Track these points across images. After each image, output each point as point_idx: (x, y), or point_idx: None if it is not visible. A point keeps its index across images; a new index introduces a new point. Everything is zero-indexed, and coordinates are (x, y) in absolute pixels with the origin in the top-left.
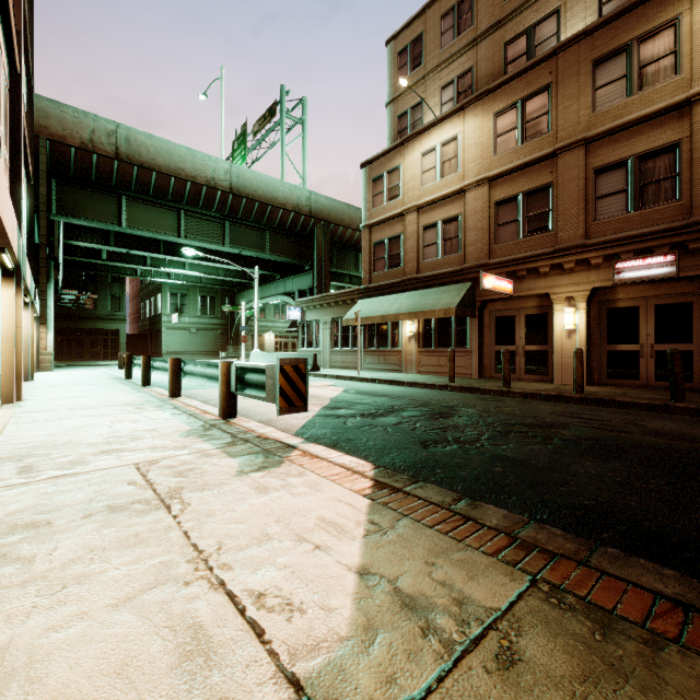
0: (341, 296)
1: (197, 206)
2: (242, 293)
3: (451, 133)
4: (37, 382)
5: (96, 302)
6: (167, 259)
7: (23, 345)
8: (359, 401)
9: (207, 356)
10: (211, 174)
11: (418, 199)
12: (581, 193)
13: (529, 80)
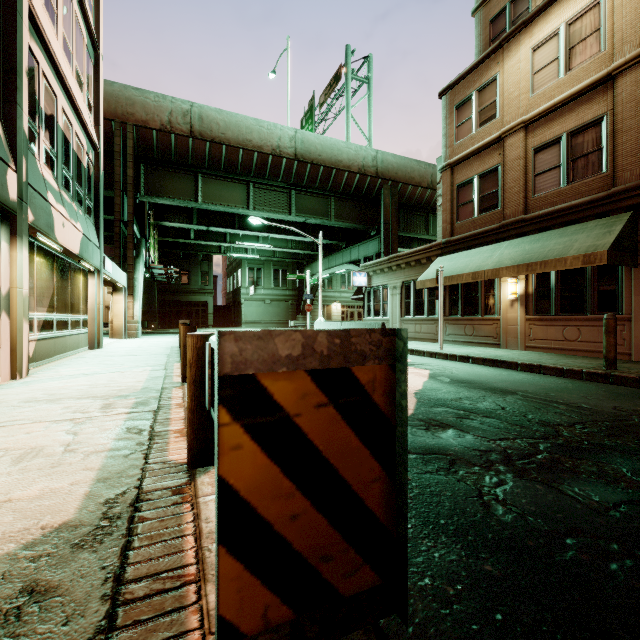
0: (414, 255)
1: (264, 176)
2: (310, 265)
3: (586, 0)
4: (99, 350)
5: (190, 278)
6: (244, 236)
7: (89, 312)
8: (470, 406)
9: (279, 324)
10: (276, 142)
11: (526, 112)
12: None
13: None
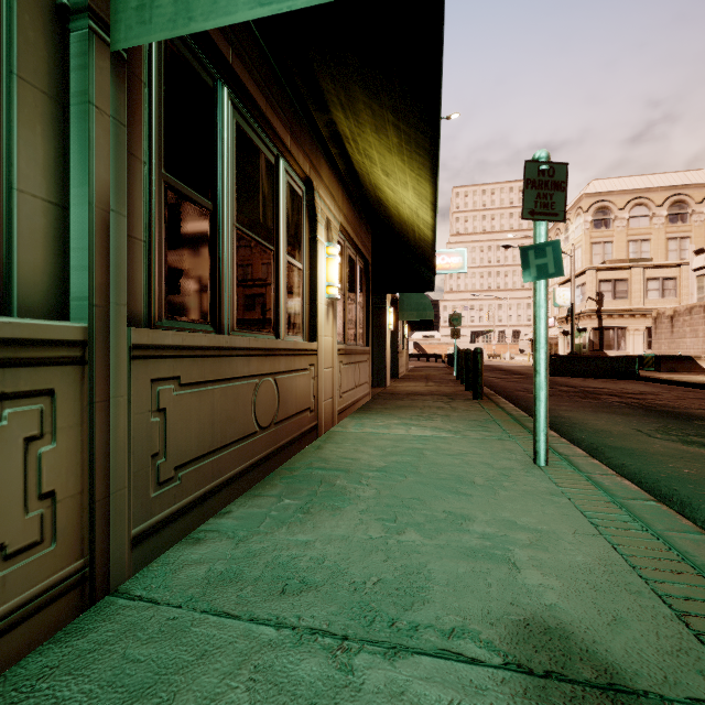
0: None
1: None
2: None
3: None
4: None
5: None
6: None
7: None
8: None
9: None
10: None
11: None
12: None
13: None
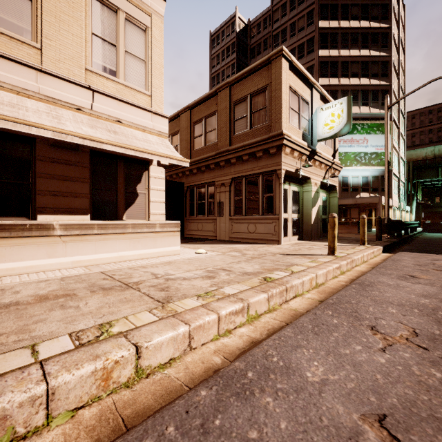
0: None
1: None
2: None
3: None
4: None
5: (441, 199)
6: None
7: (403, 219)
8: None
9: None
10: None
11: None
12: None
13: None
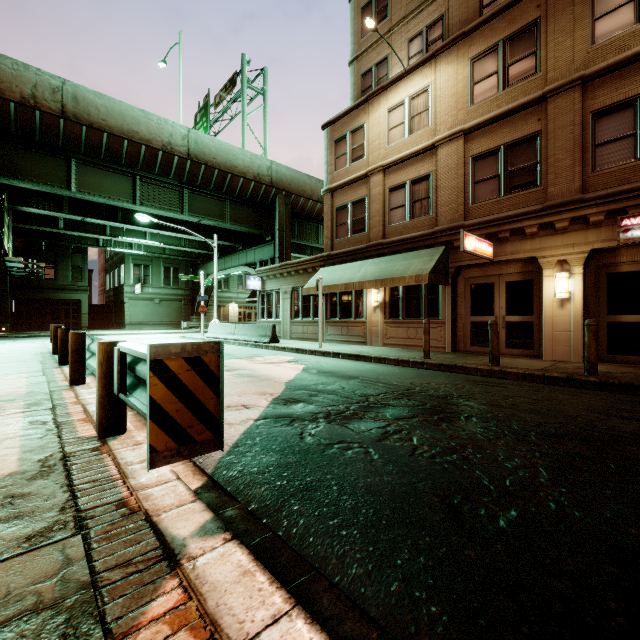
0: (302, 265)
1: (153, 171)
2: (205, 265)
3: (421, 85)
4: None
5: (57, 272)
6: (128, 229)
7: None
8: (322, 388)
9: (171, 326)
10: (167, 138)
11: (384, 159)
12: (576, 140)
13: (513, 17)
